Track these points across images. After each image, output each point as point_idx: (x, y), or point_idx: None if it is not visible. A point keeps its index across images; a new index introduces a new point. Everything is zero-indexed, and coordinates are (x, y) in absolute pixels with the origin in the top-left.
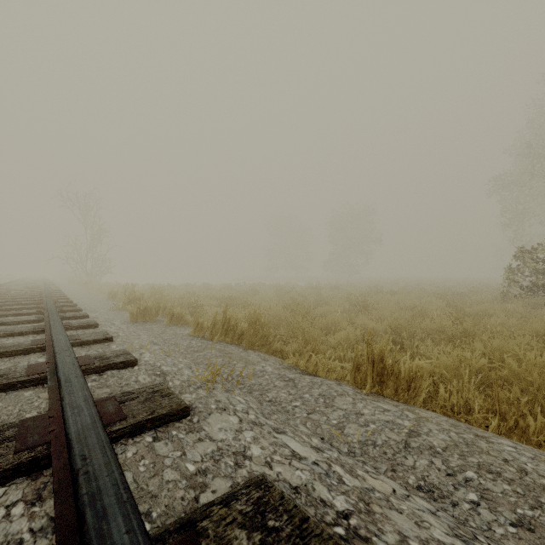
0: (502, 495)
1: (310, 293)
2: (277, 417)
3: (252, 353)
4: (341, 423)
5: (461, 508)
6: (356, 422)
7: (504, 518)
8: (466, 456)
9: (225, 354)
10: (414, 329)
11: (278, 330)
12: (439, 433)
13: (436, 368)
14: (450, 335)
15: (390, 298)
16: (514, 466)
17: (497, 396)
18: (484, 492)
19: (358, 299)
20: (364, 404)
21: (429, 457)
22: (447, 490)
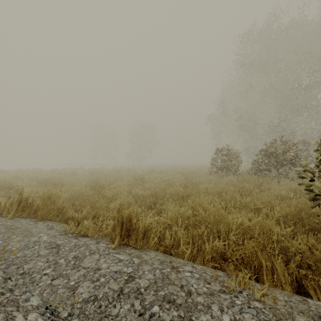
0: None
1: (113, 173)
2: (8, 297)
3: (41, 224)
4: (77, 283)
5: None
6: (90, 279)
7: None
8: (158, 290)
9: (9, 230)
10: (164, 193)
11: (78, 201)
12: (149, 273)
13: (167, 219)
14: (181, 196)
15: (158, 175)
16: (185, 290)
17: (192, 234)
18: None
19: (140, 176)
20: (107, 258)
21: (133, 300)
22: None
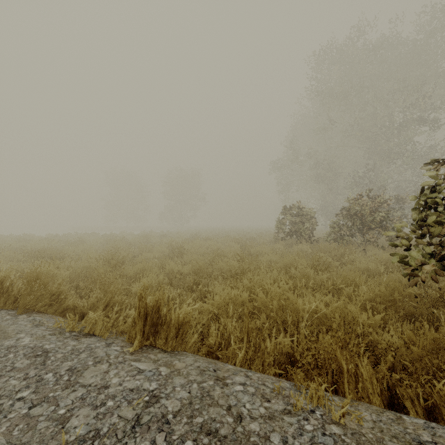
0: None
1: (139, 241)
2: None
3: (23, 319)
4: (69, 412)
5: None
6: (92, 404)
7: None
8: (194, 416)
9: None
10: (210, 269)
11: (85, 283)
12: (182, 389)
13: (212, 306)
14: (234, 273)
15: (203, 243)
16: (234, 413)
17: (247, 327)
18: None
19: (178, 245)
20: (120, 369)
21: (154, 434)
22: None
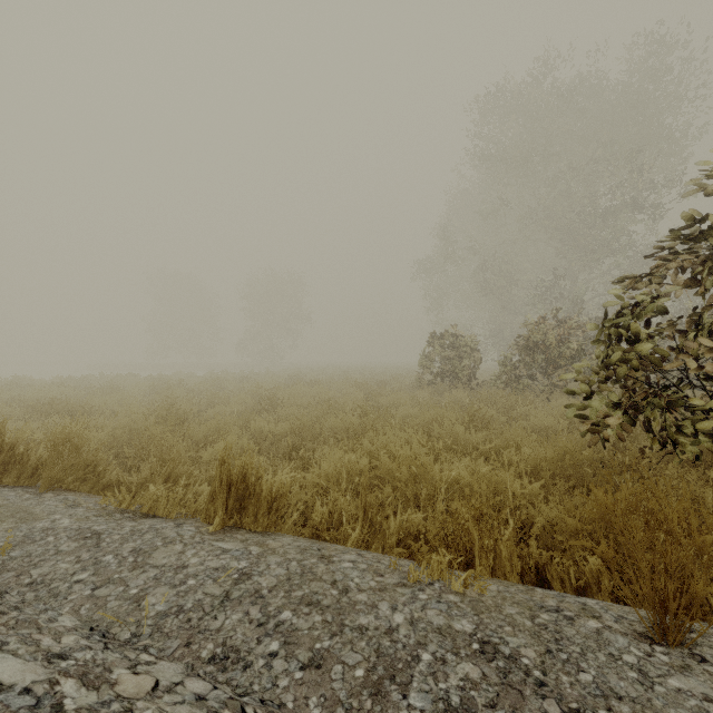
0: (309, 631)
1: (207, 387)
2: (14, 616)
3: (50, 498)
4: (143, 591)
5: (253, 669)
6: (169, 583)
7: (297, 662)
8: (293, 590)
9: None
10: (318, 428)
11: (129, 450)
12: (278, 566)
13: (319, 477)
14: (352, 433)
15: (308, 390)
16: (340, 587)
17: (364, 501)
18: (290, 635)
19: (269, 393)
20: (198, 549)
21: (247, 607)
22: (248, 648)
